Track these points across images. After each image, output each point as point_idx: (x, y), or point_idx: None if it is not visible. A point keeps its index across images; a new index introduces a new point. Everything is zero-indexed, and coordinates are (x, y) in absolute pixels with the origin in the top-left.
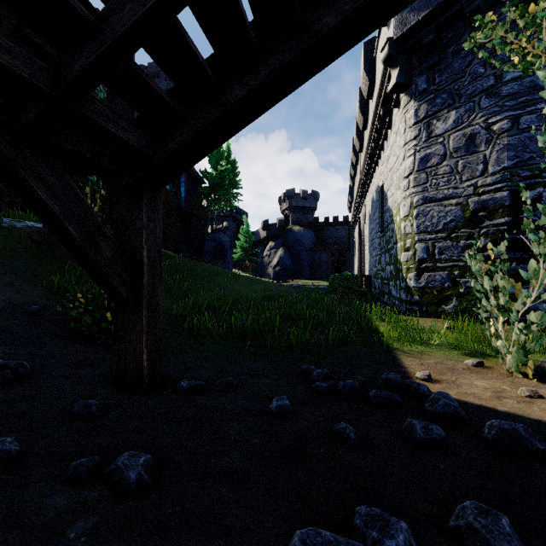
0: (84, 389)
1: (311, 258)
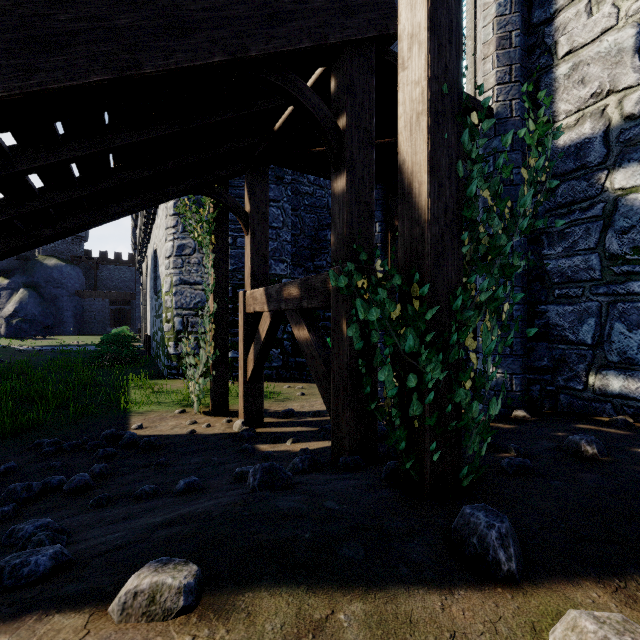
0: None
1: (79, 305)
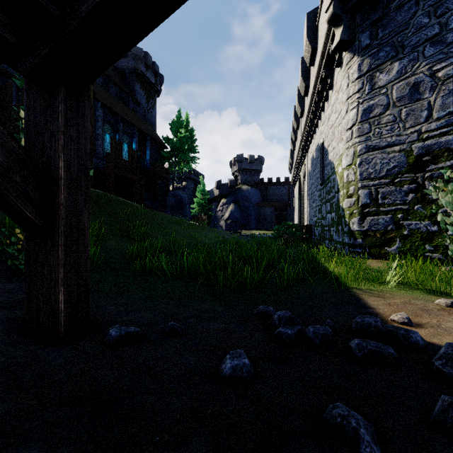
0: None
1: (257, 212)
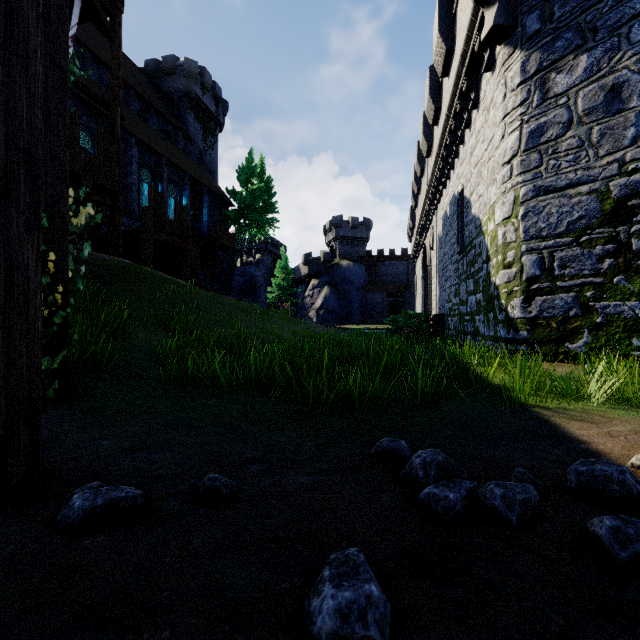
0: None
1: (363, 298)
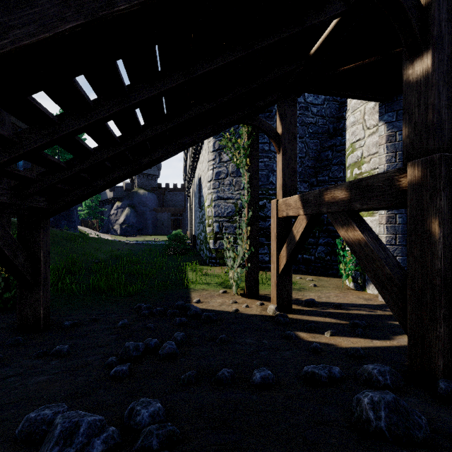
0: (0, 335)
1: (155, 217)
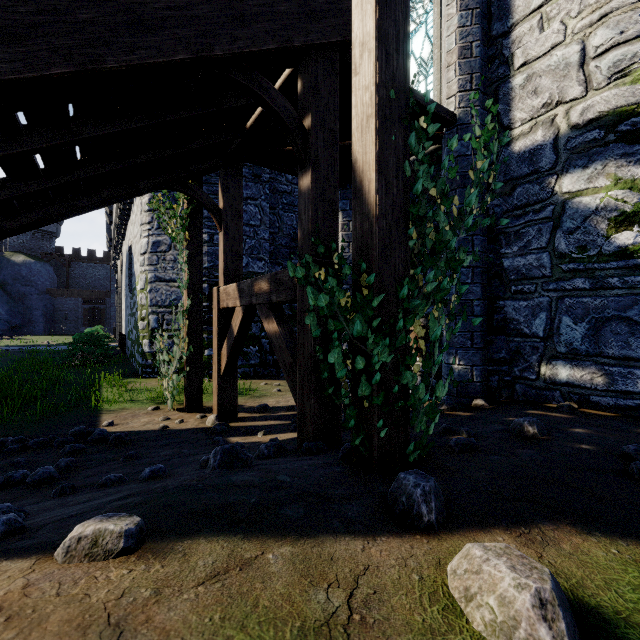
0: None
1: (49, 304)
